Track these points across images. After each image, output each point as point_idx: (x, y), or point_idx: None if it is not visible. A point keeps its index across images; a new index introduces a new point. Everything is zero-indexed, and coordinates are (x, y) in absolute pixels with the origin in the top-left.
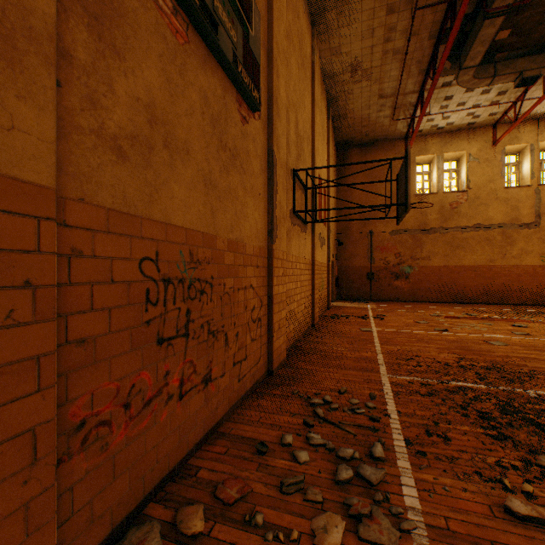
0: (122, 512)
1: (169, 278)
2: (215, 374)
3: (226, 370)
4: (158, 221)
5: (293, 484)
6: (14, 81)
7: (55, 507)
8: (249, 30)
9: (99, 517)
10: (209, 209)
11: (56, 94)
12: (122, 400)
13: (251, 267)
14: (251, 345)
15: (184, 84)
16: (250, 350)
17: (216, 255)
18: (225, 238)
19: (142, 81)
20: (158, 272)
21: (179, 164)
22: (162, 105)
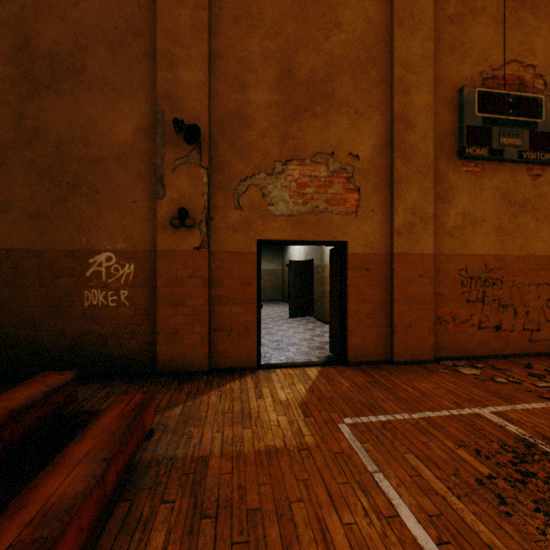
0: (451, 353)
1: (471, 276)
2: (504, 328)
3: (514, 329)
4: (466, 255)
5: (534, 374)
6: (425, 232)
7: (433, 333)
8: (537, 121)
9: (444, 348)
10: (499, 242)
11: (433, 230)
12: (451, 317)
13: (545, 271)
14: (545, 324)
15: (480, 192)
16: (544, 327)
17: (505, 265)
18: (513, 255)
19: (459, 205)
20: (466, 274)
21: (477, 228)
22: (468, 208)
